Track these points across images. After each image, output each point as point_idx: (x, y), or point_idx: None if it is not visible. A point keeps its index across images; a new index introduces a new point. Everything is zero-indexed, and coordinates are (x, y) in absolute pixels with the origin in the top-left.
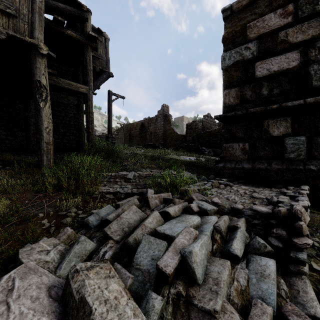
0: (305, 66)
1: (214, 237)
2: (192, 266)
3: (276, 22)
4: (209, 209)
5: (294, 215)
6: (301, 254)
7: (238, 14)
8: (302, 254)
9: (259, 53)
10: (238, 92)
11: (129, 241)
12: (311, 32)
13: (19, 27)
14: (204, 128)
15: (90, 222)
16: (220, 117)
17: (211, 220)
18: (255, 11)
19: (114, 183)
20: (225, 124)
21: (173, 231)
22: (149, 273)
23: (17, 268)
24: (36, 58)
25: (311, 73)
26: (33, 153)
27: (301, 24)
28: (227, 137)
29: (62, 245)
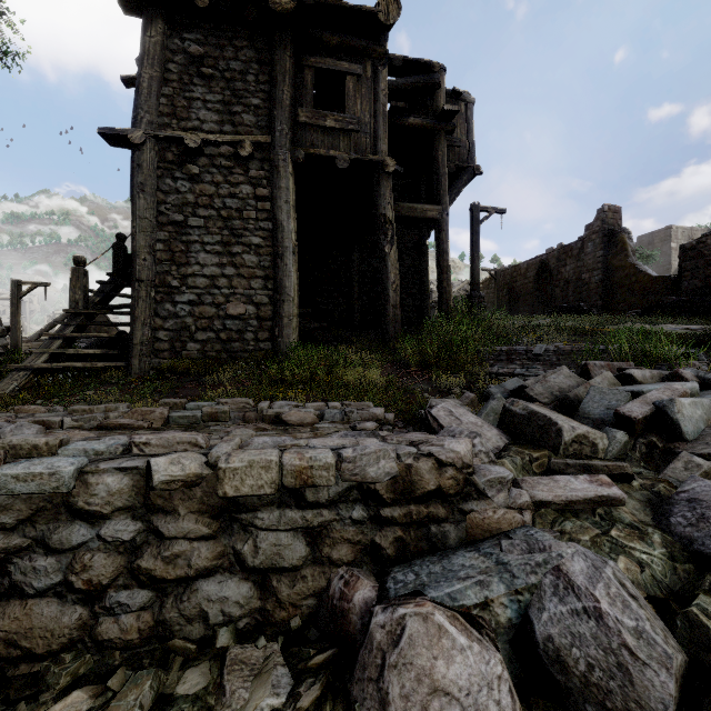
0: None
1: None
2: (674, 417)
3: None
4: None
5: None
6: None
7: None
8: None
9: None
10: None
11: (568, 396)
12: None
13: (361, 145)
14: None
15: (493, 393)
16: None
17: None
18: None
19: (508, 362)
20: None
21: (640, 387)
22: (603, 422)
23: (444, 403)
24: (380, 182)
25: None
26: (359, 330)
27: None
28: None
29: (468, 407)
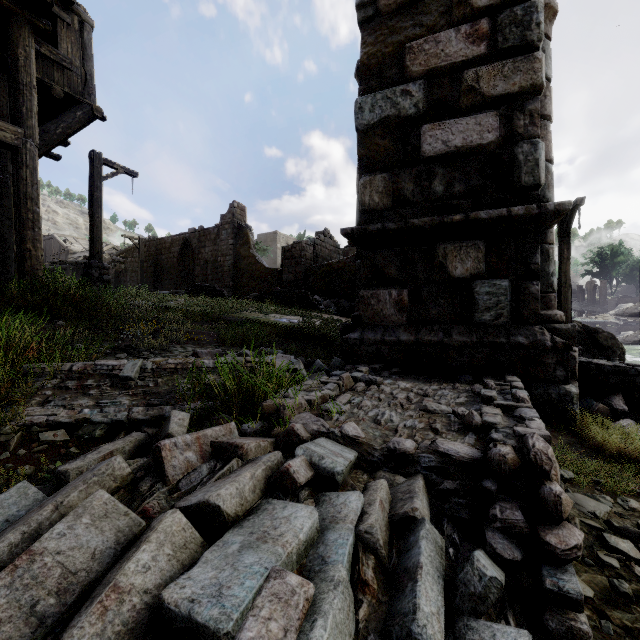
0: (509, 145)
1: (359, 575)
2: None
3: (460, 50)
4: (341, 469)
5: (534, 466)
6: (566, 576)
7: (388, 19)
8: (568, 575)
9: (429, 107)
10: (389, 183)
11: None
12: (519, 80)
13: None
14: (317, 257)
15: None
16: (353, 232)
17: (348, 508)
18: (421, 19)
19: (79, 392)
20: (364, 249)
21: (224, 605)
22: None
23: None
24: None
25: (519, 159)
26: None
27: (502, 62)
28: (367, 277)
29: None
